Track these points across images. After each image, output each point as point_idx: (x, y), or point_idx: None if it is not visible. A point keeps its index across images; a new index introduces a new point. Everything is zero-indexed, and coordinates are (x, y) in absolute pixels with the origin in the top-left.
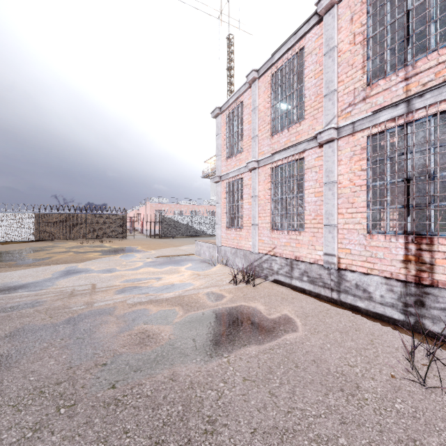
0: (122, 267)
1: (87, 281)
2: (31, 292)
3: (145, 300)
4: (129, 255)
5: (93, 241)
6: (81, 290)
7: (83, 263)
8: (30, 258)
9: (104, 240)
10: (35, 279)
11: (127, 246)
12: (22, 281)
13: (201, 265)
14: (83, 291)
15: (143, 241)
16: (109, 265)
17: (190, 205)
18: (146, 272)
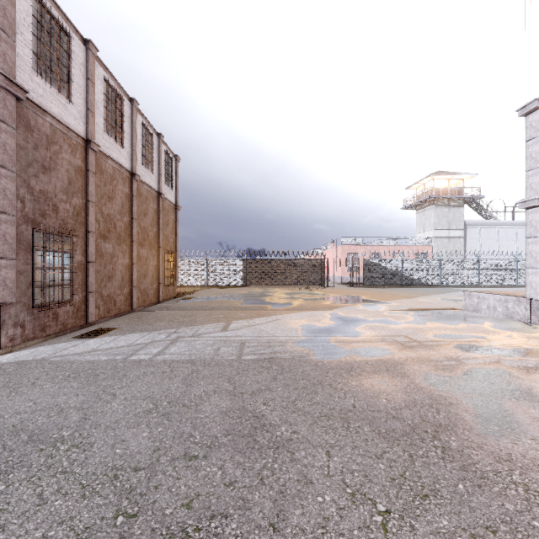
0: (395, 318)
1: (389, 332)
2: (351, 337)
3: (532, 366)
4: (370, 305)
5: (294, 288)
6: (405, 341)
7: (339, 311)
8: (274, 303)
9: (304, 287)
10: (326, 324)
11: (344, 294)
12: (316, 324)
13: (512, 325)
14: (411, 343)
15: (351, 290)
16: (372, 315)
17: (391, 246)
18: (442, 327)
